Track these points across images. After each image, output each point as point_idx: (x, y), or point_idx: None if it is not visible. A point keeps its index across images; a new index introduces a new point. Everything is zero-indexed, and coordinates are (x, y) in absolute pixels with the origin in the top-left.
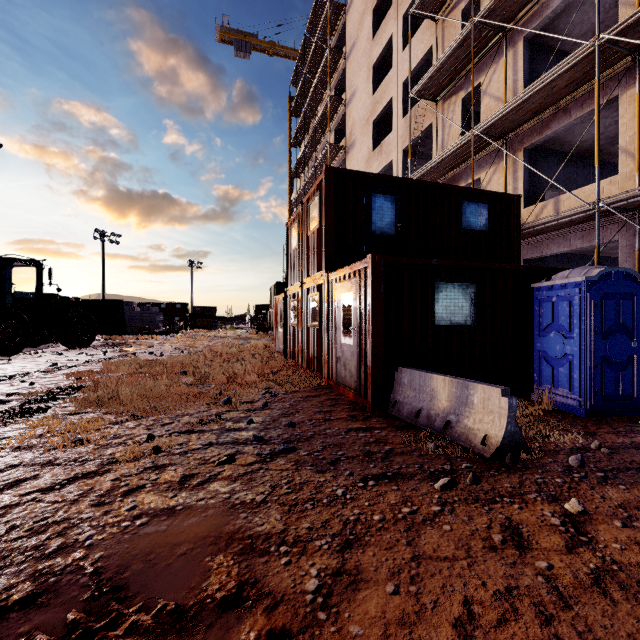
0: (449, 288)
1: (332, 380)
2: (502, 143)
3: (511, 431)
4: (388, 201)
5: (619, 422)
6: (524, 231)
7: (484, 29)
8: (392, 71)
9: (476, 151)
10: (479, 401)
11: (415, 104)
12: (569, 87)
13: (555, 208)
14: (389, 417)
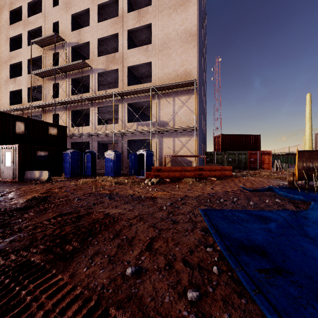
0: (41, 152)
1: (0, 178)
2: (65, 106)
3: (49, 177)
4: (22, 124)
5: (75, 177)
6: (68, 136)
7: (59, 70)
8: (22, 50)
9: (57, 105)
10: (44, 174)
11: (34, 67)
12: (80, 101)
13: (78, 130)
14: (24, 182)
